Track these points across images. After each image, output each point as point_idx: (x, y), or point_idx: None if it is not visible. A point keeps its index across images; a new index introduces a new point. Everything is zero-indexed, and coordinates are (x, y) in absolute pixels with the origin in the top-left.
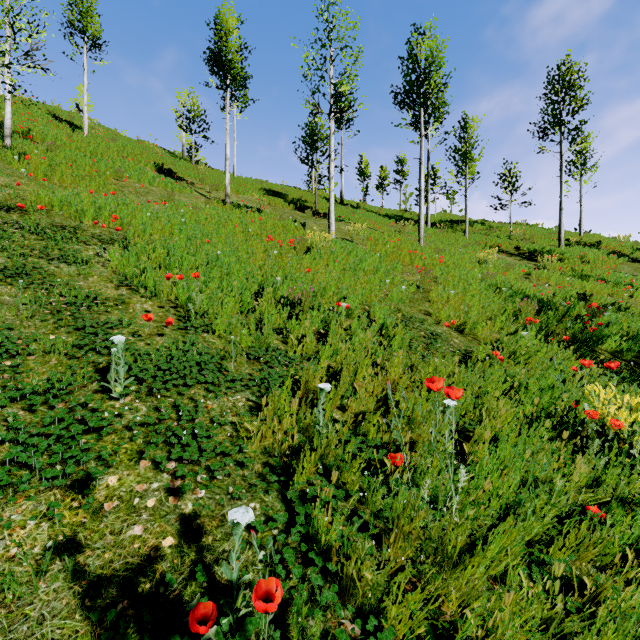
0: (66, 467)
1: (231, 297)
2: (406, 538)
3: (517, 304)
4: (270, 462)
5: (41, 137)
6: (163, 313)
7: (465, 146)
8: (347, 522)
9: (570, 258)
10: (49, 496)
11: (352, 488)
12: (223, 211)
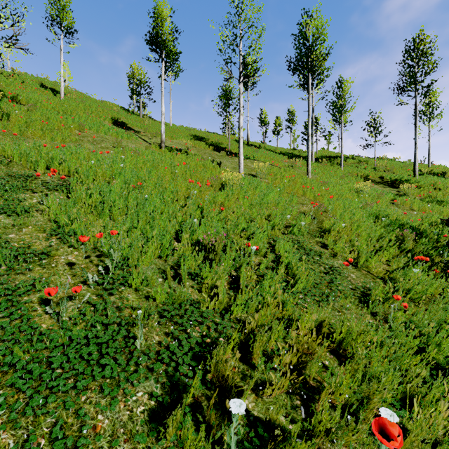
0: None
1: (152, 243)
2: None
3: (397, 234)
4: None
5: (26, 100)
6: (85, 264)
7: (341, 101)
8: None
9: (425, 186)
10: None
11: None
12: (159, 154)
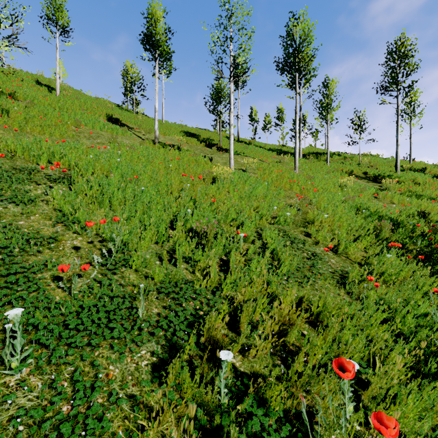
0: None
1: (149, 230)
2: None
3: (376, 224)
4: None
5: (23, 97)
6: (89, 248)
7: (327, 100)
8: None
9: (405, 181)
10: None
11: None
12: (152, 149)
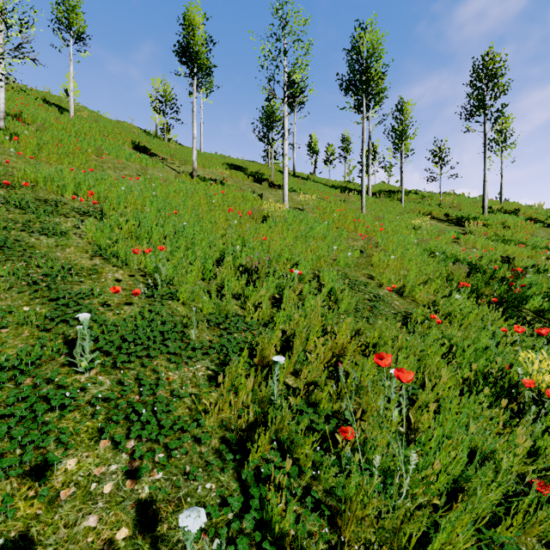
0: (24, 454)
1: (195, 265)
2: (359, 523)
3: (449, 268)
4: (227, 436)
5: (32, 119)
6: (132, 281)
7: (401, 126)
8: (300, 501)
9: (493, 224)
10: (5, 485)
11: (305, 462)
12: (190, 184)
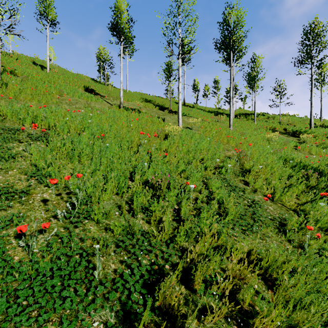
0: None
1: (111, 182)
2: None
3: (303, 173)
4: None
5: (21, 73)
6: (57, 201)
7: (254, 72)
8: None
9: (319, 135)
10: None
11: None
12: (118, 112)
